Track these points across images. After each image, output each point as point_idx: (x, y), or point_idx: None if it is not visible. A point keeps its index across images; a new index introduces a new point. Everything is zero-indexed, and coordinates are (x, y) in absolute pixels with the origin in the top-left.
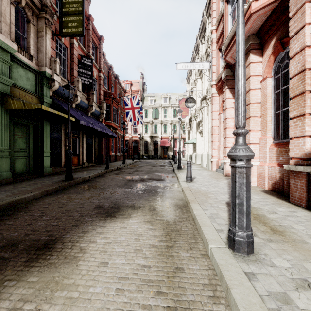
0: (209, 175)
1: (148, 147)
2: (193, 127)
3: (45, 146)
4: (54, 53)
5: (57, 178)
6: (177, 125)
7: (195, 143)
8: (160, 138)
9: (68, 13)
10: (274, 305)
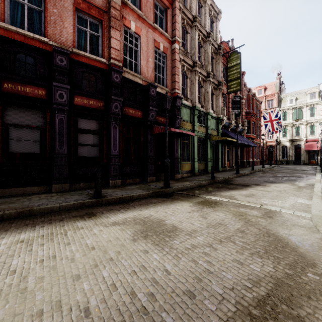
0: None
1: (287, 152)
2: None
3: (219, 156)
4: (222, 104)
5: (228, 172)
6: None
7: None
8: (304, 141)
9: (231, 80)
10: None
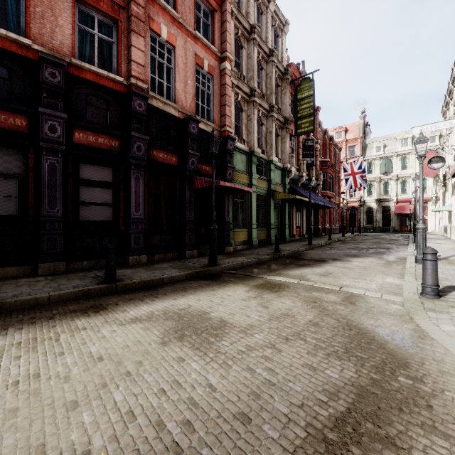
0: (450, 247)
1: (373, 216)
2: (448, 188)
3: (286, 221)
4: (290, 150)
5: (298, 243)
6: (427, 179)
7: (451, 210)
8: (394, 202)
9: (301, 118)
10: (418, 267)
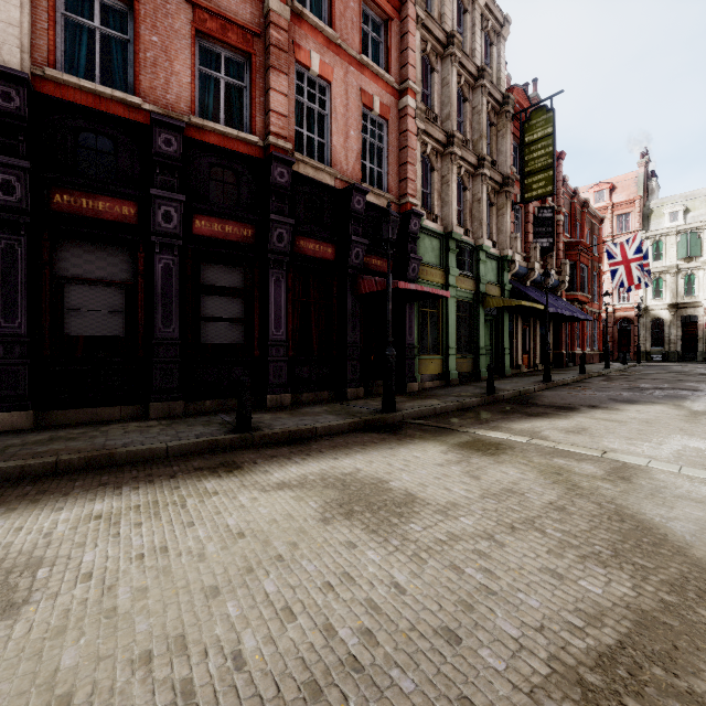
0: None
1: (663, 334)
2: None
3: (505, 342)
4: (512, 226)
5: (526, 379)
6: None
7: None
8: (705, 308)
9: (532, 173)
10: None
